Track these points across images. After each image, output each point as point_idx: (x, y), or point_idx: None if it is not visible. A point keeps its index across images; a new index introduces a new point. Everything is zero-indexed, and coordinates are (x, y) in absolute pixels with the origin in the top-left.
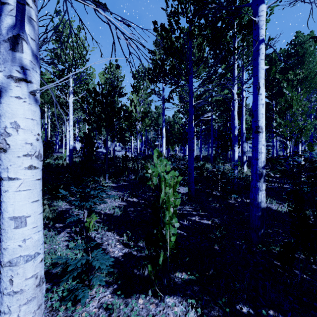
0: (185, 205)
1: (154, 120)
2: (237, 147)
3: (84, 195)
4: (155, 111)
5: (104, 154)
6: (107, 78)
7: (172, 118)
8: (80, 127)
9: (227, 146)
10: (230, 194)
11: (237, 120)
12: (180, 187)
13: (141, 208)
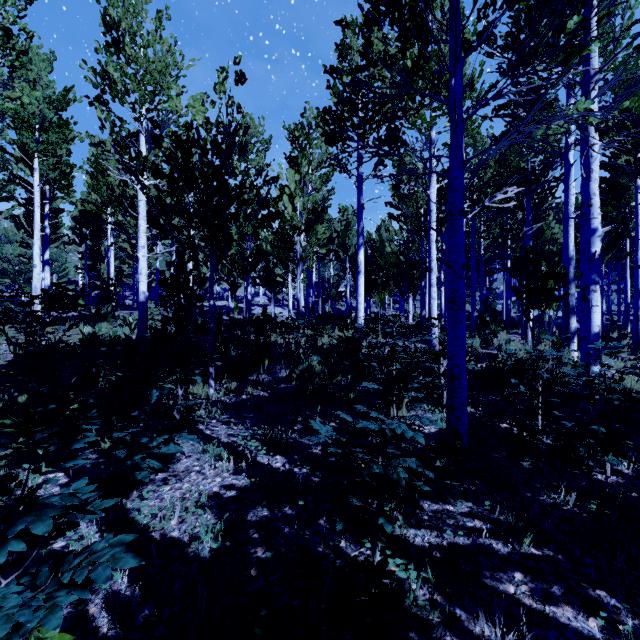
0: (450, 495)
1: (338, 238)
2: (598, 293)
3: (132, 441)
4: (340, 218)
5: (230, 313)
6: (234, 144)
7: (376, 234)
8: (172, 253)
9: (545, 291)
10: (577, 440)
11: (598, 208)
12: (413, 410)
13: (297, 511)
